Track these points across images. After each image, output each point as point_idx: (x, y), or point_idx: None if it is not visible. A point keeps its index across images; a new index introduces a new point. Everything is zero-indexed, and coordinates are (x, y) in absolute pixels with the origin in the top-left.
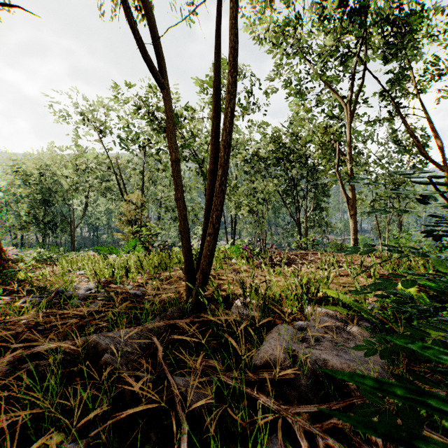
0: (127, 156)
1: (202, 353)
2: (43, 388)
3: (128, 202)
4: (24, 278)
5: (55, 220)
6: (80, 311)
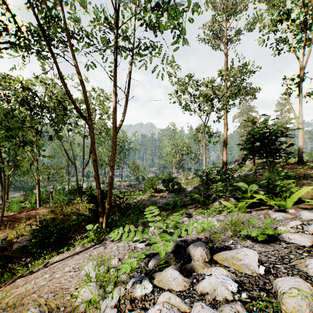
0: None
1: (2, 253)
2: None
3: None
4: None
5: None
6: None
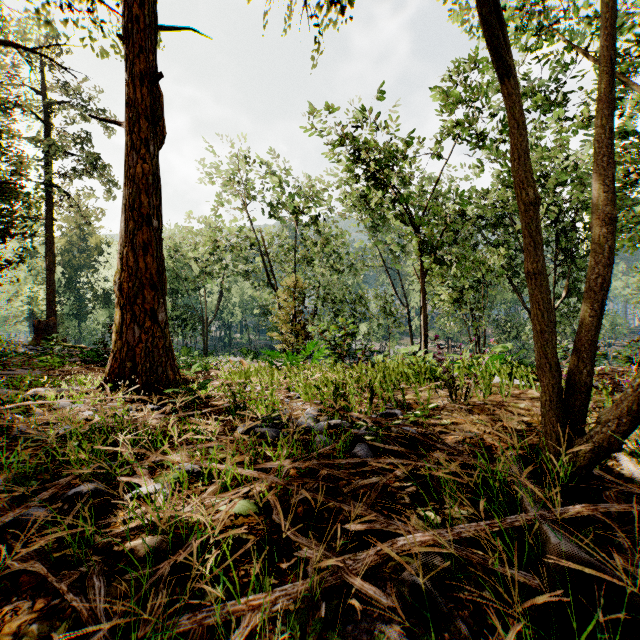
0: (272, 227)
1: None
2: (467, 635)
3: (287, 289)
4: (202, 393)
5: (185, 315)
6: (374, 462)
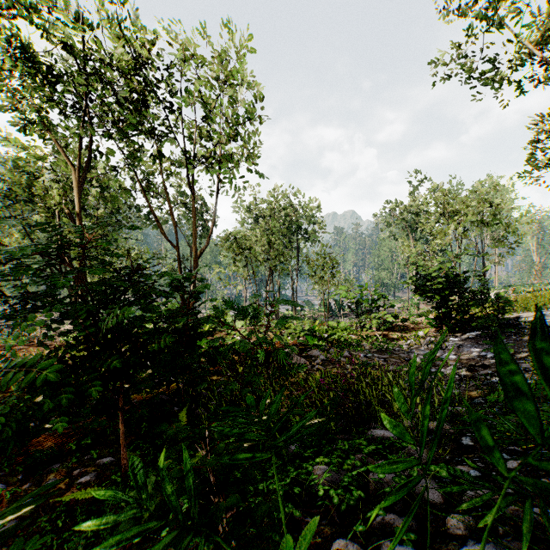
0: None
1: None
2: None
3: None
4: None
5: None
6: None
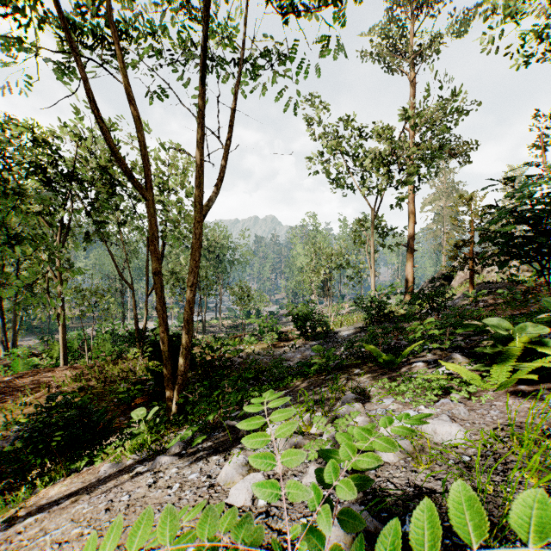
0: None
1: None
2: None
3: None
4: None
5: None
6: None
